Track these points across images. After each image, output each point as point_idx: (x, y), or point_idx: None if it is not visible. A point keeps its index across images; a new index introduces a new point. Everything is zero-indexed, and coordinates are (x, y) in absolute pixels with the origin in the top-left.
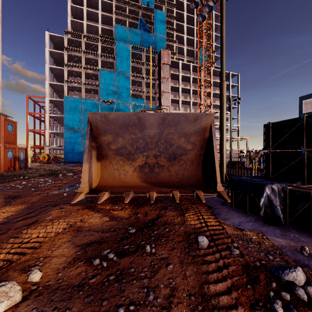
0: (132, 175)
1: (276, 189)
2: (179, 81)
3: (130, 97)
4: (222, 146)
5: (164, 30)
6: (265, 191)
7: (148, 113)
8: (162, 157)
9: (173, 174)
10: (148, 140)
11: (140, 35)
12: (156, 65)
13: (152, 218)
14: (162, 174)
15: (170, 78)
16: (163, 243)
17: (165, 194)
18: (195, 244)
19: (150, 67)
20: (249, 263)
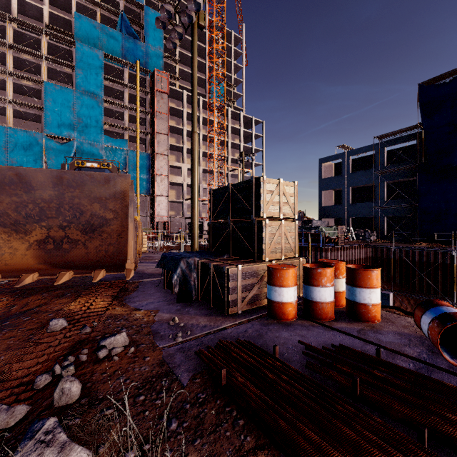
0: (25, 254)
1: (192, 263)
2: (183, 120)
3: (103, 135)
4: (193, 214)
5: (160, 42)
6: (180, 266)
7: (32, 169)
8: (73, 228)
9: (92, 251)
10: (44, 205)
11: (121, 41)
12: (147, 90)
13: (28, 309)
14: (74, 252)
15: (169, 114)
16: (2, 333)
17: (51, 276)
18: (45, 329)
19: (138, 92)
20: (90, 338)
